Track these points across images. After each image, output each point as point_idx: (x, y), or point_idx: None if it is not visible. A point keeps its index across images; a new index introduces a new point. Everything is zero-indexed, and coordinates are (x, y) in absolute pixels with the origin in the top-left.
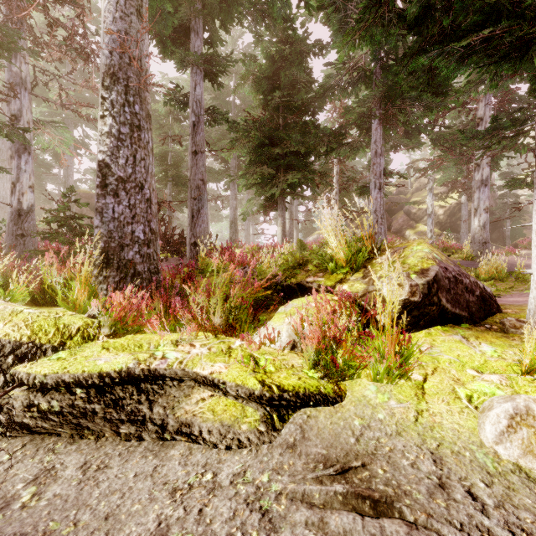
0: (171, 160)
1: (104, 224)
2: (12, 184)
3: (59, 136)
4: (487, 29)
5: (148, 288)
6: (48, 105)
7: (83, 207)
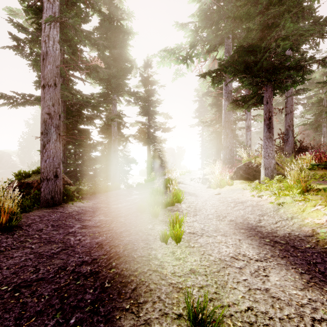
0: (324, 101)
1: (223, 156)
2: (245, 139)
3: (262, 117)
4: (245, 106)
5: (229, 169)
6: (274, 98)
7: (308, 131)
